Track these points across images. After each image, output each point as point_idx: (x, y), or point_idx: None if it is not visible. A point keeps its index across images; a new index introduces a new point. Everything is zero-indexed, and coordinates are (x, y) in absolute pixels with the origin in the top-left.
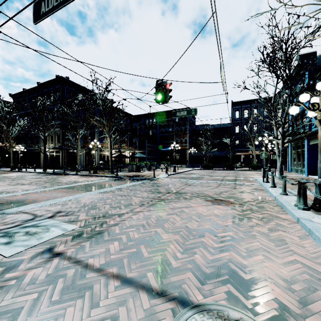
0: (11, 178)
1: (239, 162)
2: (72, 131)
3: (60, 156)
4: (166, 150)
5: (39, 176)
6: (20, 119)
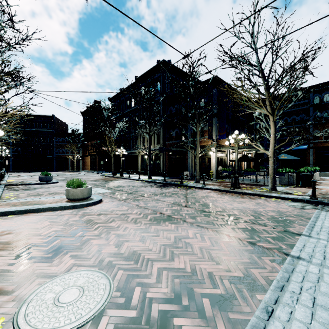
0: (126, 191)
1: None
2: (176, 127)
3: (161, 159)
4: (299, 149)
5: (155, 188)
6: (117, 122)
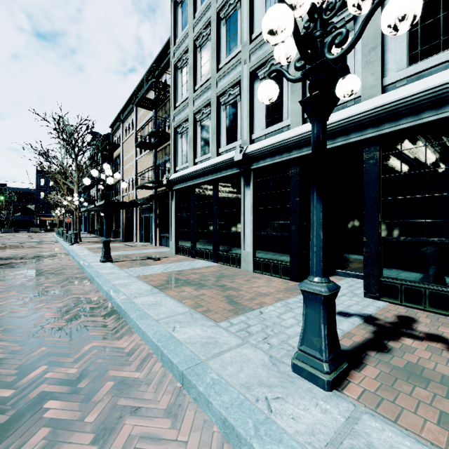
0: None
1: (45, 226)
2: None
3: None
4: None
5: None
6: None
